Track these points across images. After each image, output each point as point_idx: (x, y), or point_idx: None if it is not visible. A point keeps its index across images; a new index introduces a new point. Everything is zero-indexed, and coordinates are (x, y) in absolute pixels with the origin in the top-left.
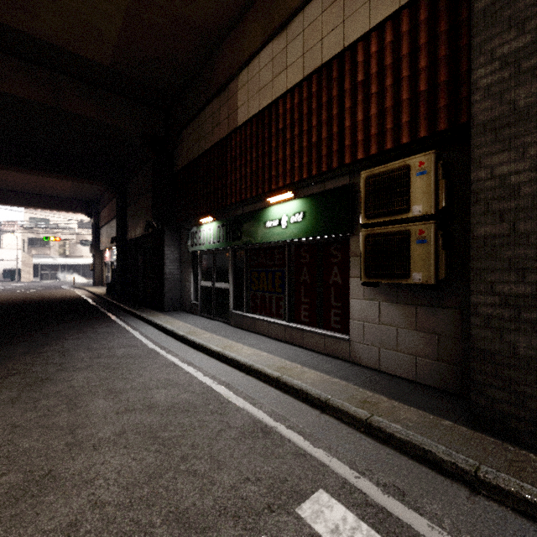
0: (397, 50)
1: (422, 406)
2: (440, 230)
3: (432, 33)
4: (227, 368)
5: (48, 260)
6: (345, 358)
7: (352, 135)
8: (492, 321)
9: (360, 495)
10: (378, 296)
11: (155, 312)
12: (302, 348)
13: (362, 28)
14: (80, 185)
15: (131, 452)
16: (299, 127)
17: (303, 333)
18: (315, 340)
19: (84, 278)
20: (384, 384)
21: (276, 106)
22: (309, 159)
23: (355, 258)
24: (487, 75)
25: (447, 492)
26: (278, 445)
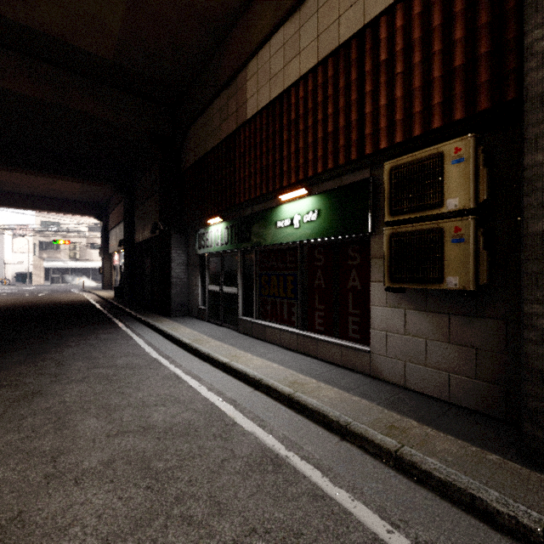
0: (427, 22)
1: (460, 434)
2: (479, 227)
3: None
4: (234, 382)
5: (58, 264)
6: (365, 372)
7: (374, 122)
8: None
9: None
10: (404, 303)
11: (161, 317)
12: (316, 359)
13: (385, 1)
14: (89, 188)
15: (117, 488)
16: (314, 116)
17: (317, 343)
18: (331, 350)
19: (94, 281)
20: (412, 405)
21: (288, 96)
22: (324, 152)
23: (376, 260)
24: None
25: None
26: (291, 483)
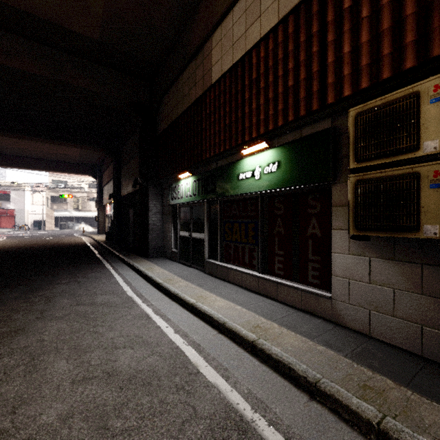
0: None
1: None
2: None
3: None
4: (199, 323)
5: (65, 213)
6: (326, 317)
7: (337, 71)
8: None
9: None
10: (368, 251)
11: (141, 258)
12: (276, 301)
13: None
14: (86, 152)
15: None
16: (274, 73)
17: (277, 286)
18: (291, 294)
19: (92, 227)
20: (382, 358)
21: (249, 57)
22: (284, 105)
23: (338, 208)
24: None
25: None
26: None
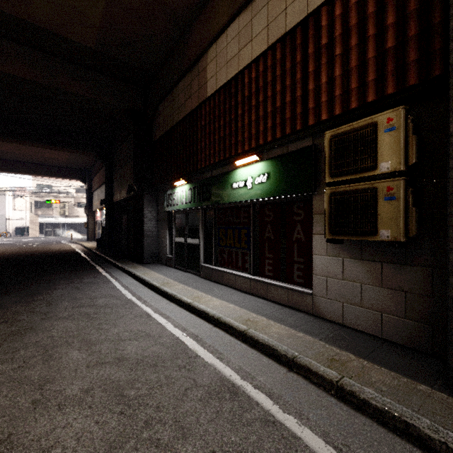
0: (362, 10)
1: (393, 366)
2: (409, 186)
3: None
4: (196, 319)
5: (51, 219)
6: (308, 311)
7: (316, 97)
8: None
9: None
10: (342, 253)
11: (136, 264)
12: (266, 300)
13: None
14: (76, 156)
15: (95, 413)
16: (264, 93)
17: (267, 286)
18: (279, 293)
19: (80, 234)
20: (350, 340)
21: (242, 76)
22: (273, 123)
23: (318, 215)
24: None
25: None
26: (245, 409)
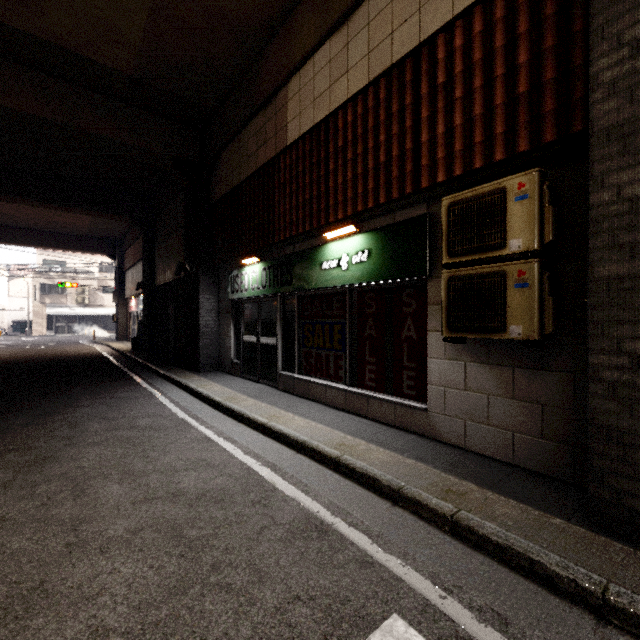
0: (488, 42)
1: (523, 498)
2: (545, 270)
3: (535, 17)
4: (274, 444)
5: (64, 310)
6: (421, 433)
7: (431, 152)
8: (619, 389)
9: (447, 623)
10: (464, 355)
11: (188, 373)
12: (367, 419)
13: (443, 17)
14: (101, 221)
15: (147, 557)
16: (364, 143)
17: (368, 400)
18: (384, 409)
19: (106, 331)
20: (472, 467)
21: (334, 120)
22: (375, 184)
23: (434, 306)
24: (613, 65)
25: (565, 620)
26: (337, 550)
